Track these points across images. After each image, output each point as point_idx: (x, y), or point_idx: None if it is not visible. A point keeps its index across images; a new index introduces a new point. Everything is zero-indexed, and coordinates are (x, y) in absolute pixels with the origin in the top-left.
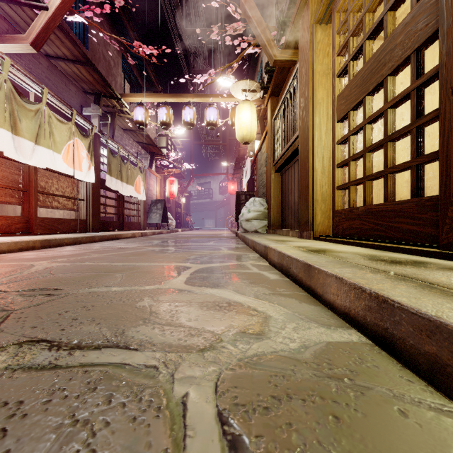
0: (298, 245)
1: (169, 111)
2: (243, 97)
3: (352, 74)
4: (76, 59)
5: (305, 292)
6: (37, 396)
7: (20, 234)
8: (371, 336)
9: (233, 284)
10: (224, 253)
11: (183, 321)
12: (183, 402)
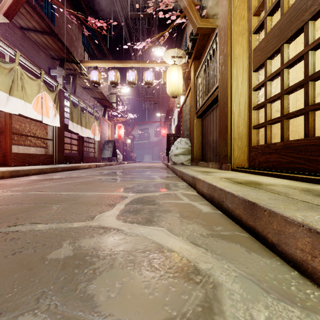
0: (223, 177)
1: (117, 73)
2: (172, 62)
3: (268, 28)
4: (44, 31)
5: (246, 232)
6: None
7: None
8: None
9: (166, 220)
10: (157, 182)
11: (95, 299)
12: None
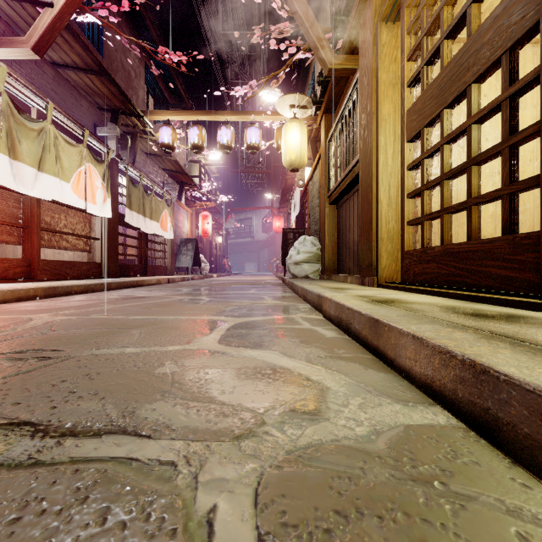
0: (359, 295)
1: (202, 132)
2: (291, 114)
3: (426, 83)
4: (89, 68)
5: (371, 355)
6: (3, 510)
7: (19, 280)
8: (464, 417)
9: (279, 344)
10: (267, 304)
11: (214, 395)
12: (209, 521)
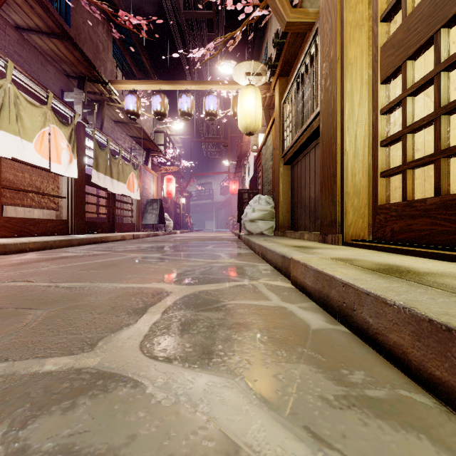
0: (337, 257)
1: (164, 99)
2: (246, 82)
3: (410, 8)
4: (52, 32)
5: (424, 392)
6: None
7: None
8: None
9: (241, 351)
10: (224, 264)
11: None
12: None
